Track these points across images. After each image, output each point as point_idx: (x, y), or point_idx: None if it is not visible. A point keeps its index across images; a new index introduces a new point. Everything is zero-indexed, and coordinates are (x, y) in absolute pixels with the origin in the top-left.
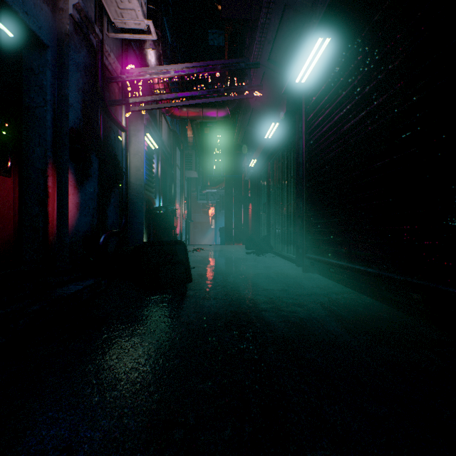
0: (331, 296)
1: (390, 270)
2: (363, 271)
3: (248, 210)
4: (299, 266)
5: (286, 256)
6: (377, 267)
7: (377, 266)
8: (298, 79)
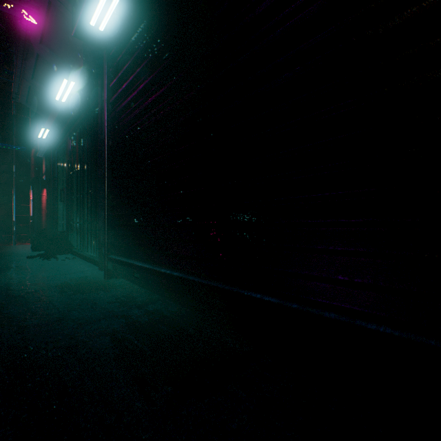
0: (132, 314)
1: (196, 273)
2: (169, 276)
3: (41, 197)
4: (103, 269)
5: (89, 257)
6: (183, 270)
7: (183, 268)
8: (95, 21)
